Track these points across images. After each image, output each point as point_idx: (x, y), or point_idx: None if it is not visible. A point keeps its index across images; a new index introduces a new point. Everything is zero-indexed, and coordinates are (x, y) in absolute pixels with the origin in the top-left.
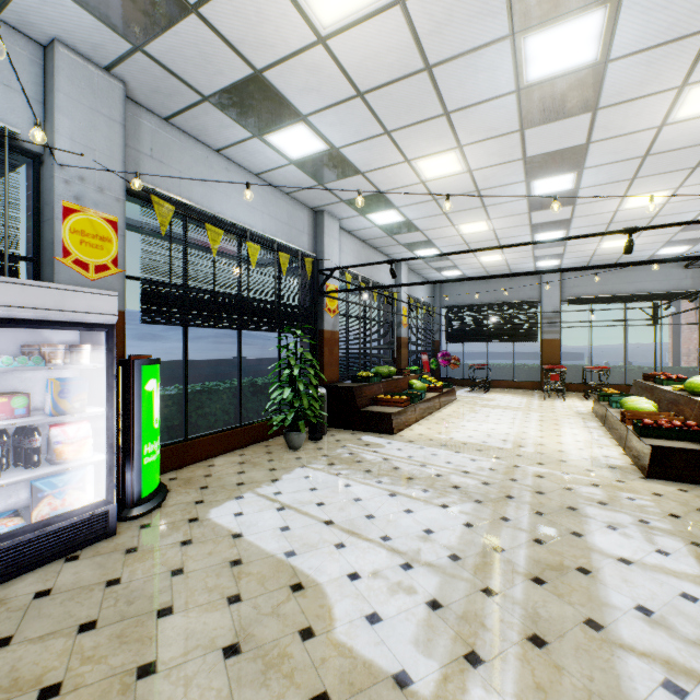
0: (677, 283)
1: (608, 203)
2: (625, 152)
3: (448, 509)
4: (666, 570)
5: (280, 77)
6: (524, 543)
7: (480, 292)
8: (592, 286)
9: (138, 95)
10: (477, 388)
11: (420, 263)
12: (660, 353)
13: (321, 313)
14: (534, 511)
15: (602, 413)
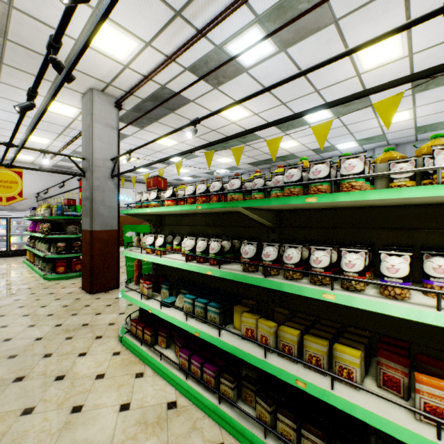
0: None
1: None
2: None
3: None
4: None
5: (422, 124)
6: None
7: None
8: None
9: (401, 143)
10: None
11: None
12: None
13: None
14: None
15: None
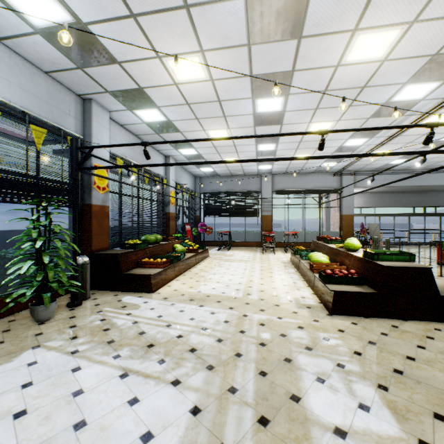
0: (330, 184)
1: (301, 126)
2: (314, 85)
3: (179, 386)
4: (375, 437)
5: None
6: (249, 428)
7: (226, 184)
8: (288, 183)
9: None
10: (223, 247)
11: (184, 159)
12: (322, 224)
13: (89, 189)
14: (258, 371)
15: (296, 263)
